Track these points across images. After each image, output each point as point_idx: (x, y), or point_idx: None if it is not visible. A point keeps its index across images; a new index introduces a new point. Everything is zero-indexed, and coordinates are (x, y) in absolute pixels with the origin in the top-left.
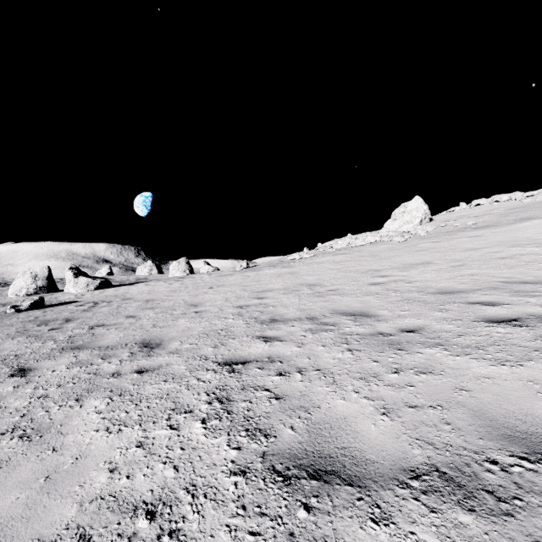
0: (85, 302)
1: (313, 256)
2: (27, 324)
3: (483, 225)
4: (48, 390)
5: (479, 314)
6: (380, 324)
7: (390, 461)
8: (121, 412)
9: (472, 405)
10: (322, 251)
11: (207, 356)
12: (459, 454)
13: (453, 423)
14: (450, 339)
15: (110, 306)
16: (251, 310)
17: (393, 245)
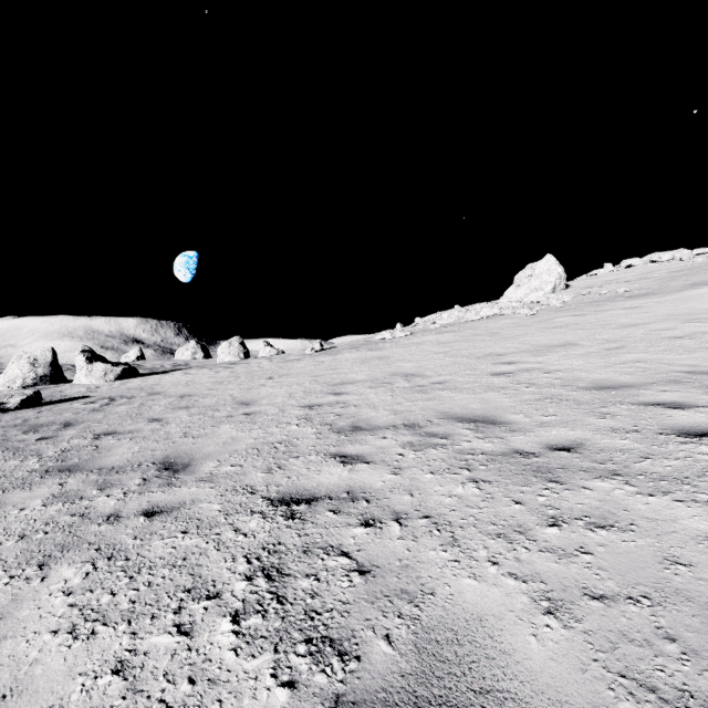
0: (97, 398)
1: (410, 334)
2: (10, 431)
3: (641, 293)
4: (2, 546)
5: (665, 422)
6: (515, 437)
7: None
8: (103, 594)
9: (703, 597)
10: (421, 327)
11: (255, 486)
12: None
13: (680, 637)
14: (630, 463)
15: (130, 403)
16: (325, 412)
17: (518, 319)
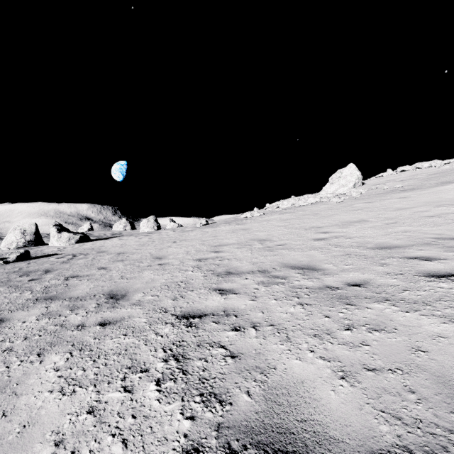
0: (65, 255)
1: (263, 214)
2: (11, 275)
3: (409, 188)
4: (14, 343)
5: (419, 269)
6: (327, 278)
7: (357, 440)
8: (78, 370)
9: (433, 369)
10: (270, 210)
11: (167, 308)
12: (432, 433)
13: (417, 391)
14: (396, 293)
15: (86, 258)
16: (209, 263)
17: (331, 205)
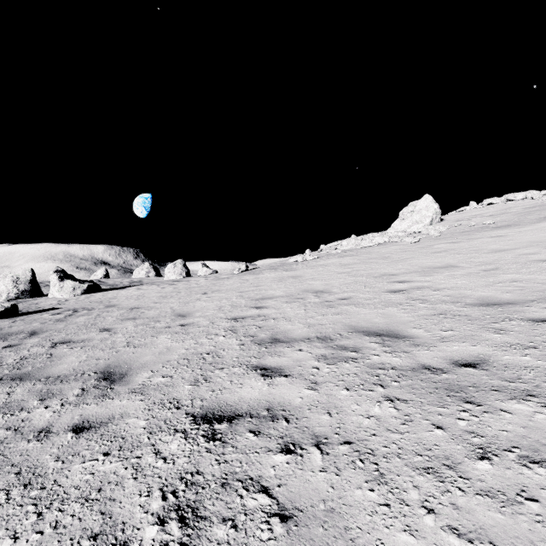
0: (64, 310)
1: (317, 258)
2: None
3: (504, 224)
4: None
5: None
6: (420, 351)
7: None
8: (5, 538)
9: None
10: (326, 252)
11: (181, 400)
12: None
13: None
14: (541, 383)
15: (89, 314)
16: (248, 324)
17: (404, 246)
